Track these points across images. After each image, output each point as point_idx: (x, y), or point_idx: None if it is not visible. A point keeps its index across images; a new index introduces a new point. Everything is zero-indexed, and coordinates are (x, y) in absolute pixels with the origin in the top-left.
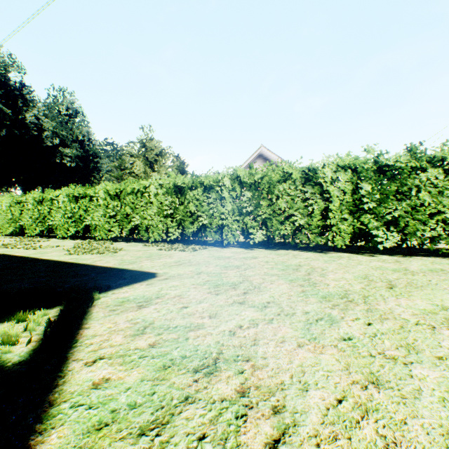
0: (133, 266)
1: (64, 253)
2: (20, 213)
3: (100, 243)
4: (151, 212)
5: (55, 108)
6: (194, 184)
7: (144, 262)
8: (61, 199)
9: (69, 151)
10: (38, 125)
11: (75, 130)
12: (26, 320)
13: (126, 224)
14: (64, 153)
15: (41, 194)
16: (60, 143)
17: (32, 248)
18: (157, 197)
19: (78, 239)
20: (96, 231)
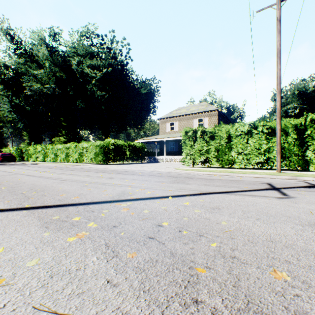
0: None
1: None
2: None
3: None
4: None
5: None
6: None
7: None
8: None
9: None
10: None
11: None
12: None
13: None
14: None
15: None
16: None
17: None
18: None
19: None
20: None
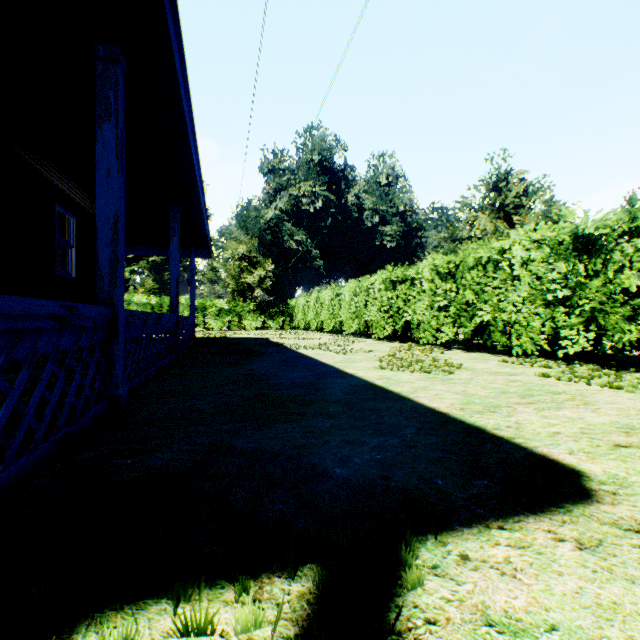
0: (495, 420)
1: (374, 365)
2: (339, 307)
3: (424, 350)
4: (514, 298)
5: (374, 181)
6: (636, 221)
7: (517, 410)
8: (376, 287)
9: (389, 228)
10: (358, 206)
11: (395, 201)
12: (205, 631)
13: (465, 320)
14: (383, 233)
15: (357, 283)
16: (379, 221)
17: (342, 352)
18: (527, 267)
19: (396, 341)
20: (418, 330)
